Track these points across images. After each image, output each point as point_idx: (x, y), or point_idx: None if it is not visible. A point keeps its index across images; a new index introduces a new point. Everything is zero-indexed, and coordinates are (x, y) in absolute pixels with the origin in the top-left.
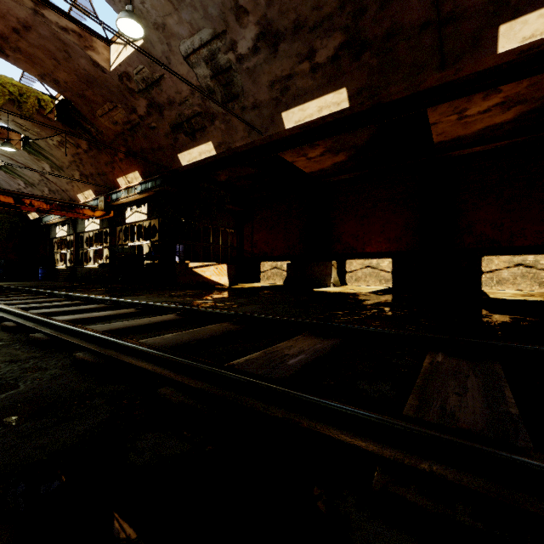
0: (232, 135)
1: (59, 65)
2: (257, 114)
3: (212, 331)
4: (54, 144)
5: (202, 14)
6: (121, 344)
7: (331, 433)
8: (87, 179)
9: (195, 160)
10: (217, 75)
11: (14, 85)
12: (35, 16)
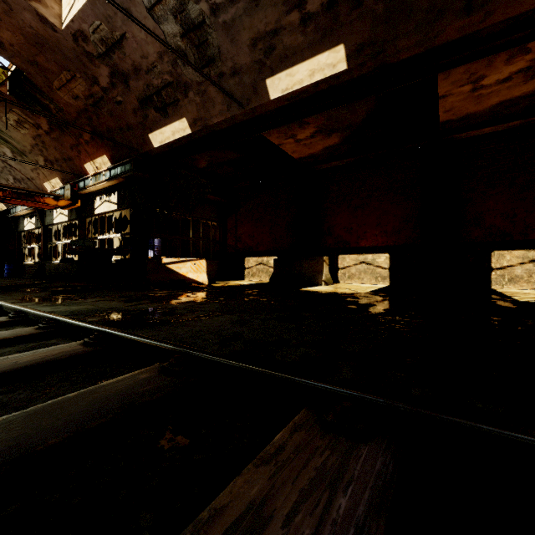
0: (209, 109)
1: (0, 20)
2: (237, 82)
3: (93, 407)
4: (12, 125)
5: None
6: None
7: None
8: (52, 166)
9: (167, 140)
10: (188, 32)
11: None
12: None
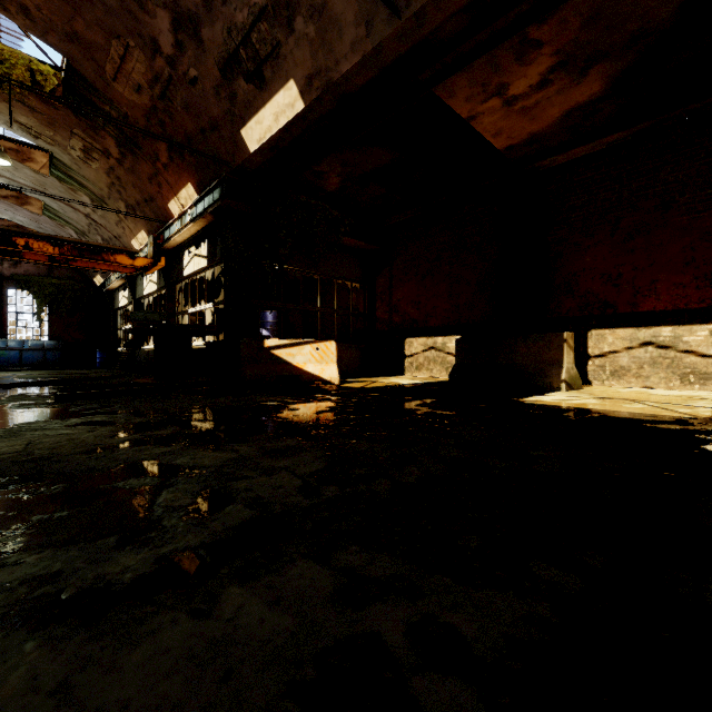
0: (332, 46)
1: None
2: None
3: None
4: (80, 157)
5: None
6: None
7: None
8: (135, 213)
9: (269, 134)
10: None
11: None
12: None
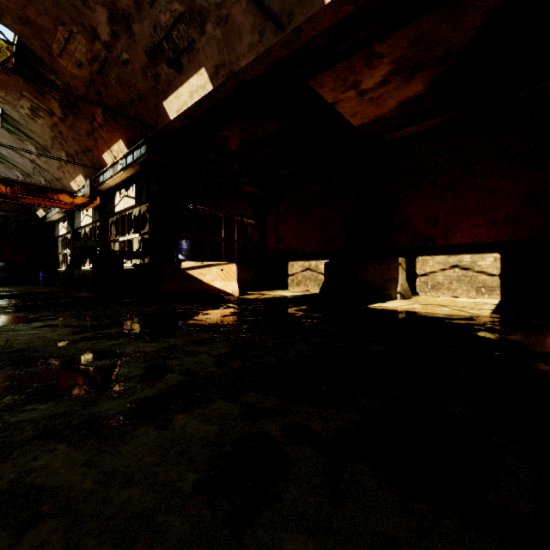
0: (234, 46)
1: None
2: None
3: None
4: (28, 114)
5: None
6: None
7: None
8: (74, 161)
9: (185, 106)
10: None
11: None
12: None
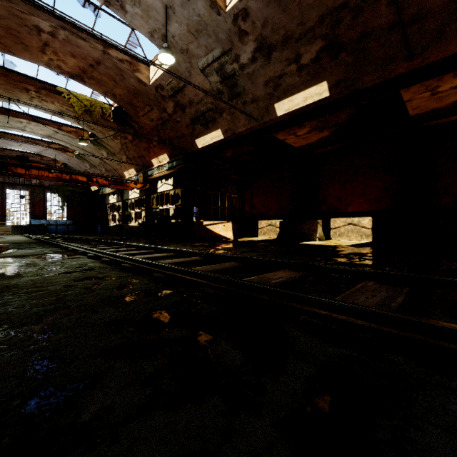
0: (236, 123)
1: (117, 84)
2: (255, 106)
3: (225, 266)
4: (110, 138)
5: (214, 39)
6: (178, 269)
7: (286, 303)
8: (131, 161)
9: (207, 143)
10: (224, 80)
11: (87, 100)
12: (104, 55)
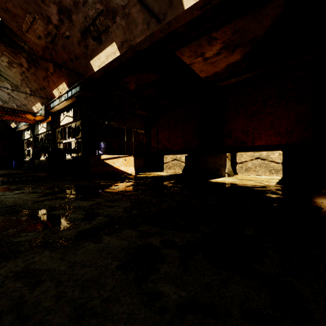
0: (132, 30)
1: None
2: None
3: None
4: (6, 66)
5: None
6: None
7: None
8: (35, 94)
9: (103, 64)
10: None
11: None
12: None
